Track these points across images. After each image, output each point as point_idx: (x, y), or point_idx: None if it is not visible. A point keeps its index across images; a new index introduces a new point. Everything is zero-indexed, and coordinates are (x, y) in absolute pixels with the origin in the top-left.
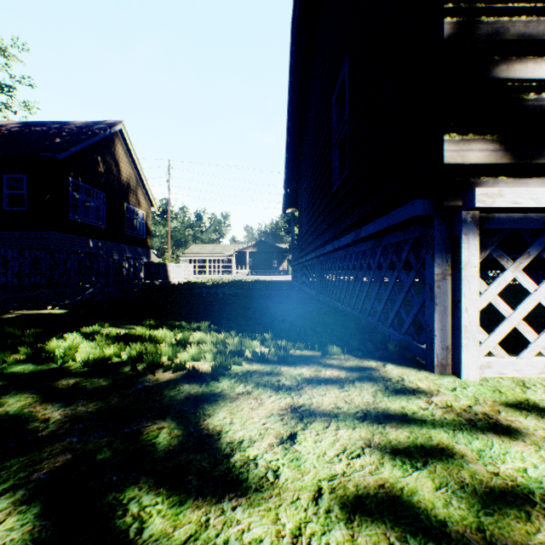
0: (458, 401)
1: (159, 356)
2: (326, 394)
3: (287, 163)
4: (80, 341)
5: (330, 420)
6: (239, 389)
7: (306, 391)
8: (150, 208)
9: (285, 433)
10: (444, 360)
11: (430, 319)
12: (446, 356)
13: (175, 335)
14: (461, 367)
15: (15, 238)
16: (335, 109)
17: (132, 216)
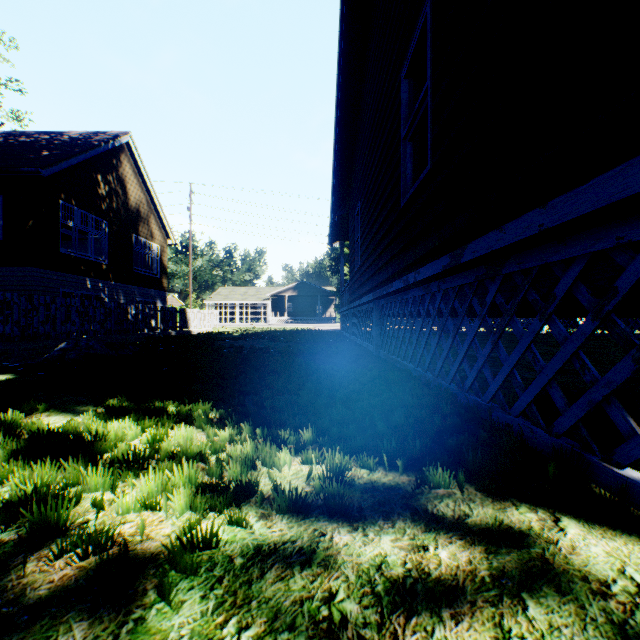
0: None
1: (65, 505)
2: None
3: (335, 180)
4: None
5: None
6: None
7: None
8: (166, 241)
9: None
10: None
11: None
12: None
13: (141, 434)
14: None
15: None
16: (406, 85)
17: (143, 251)
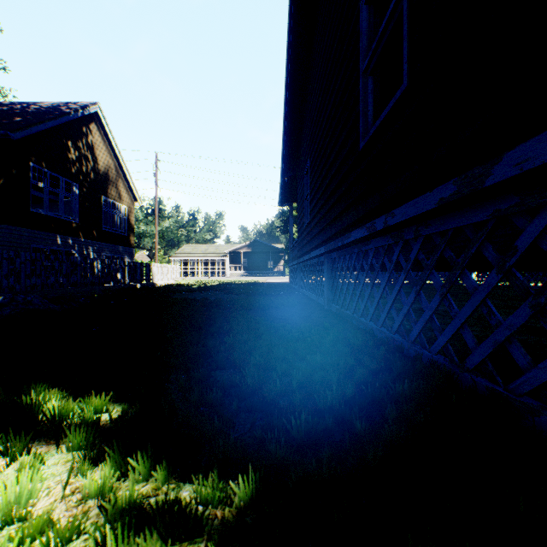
0: None
1: None
2: None
3: (285, 143)
4: None
5: None
6: None
7: None
8: (133, 202)
9: None
10: None
11: None
12: None
13: None
14: None
15: None
16: (367, 12)
17: (111, 211)
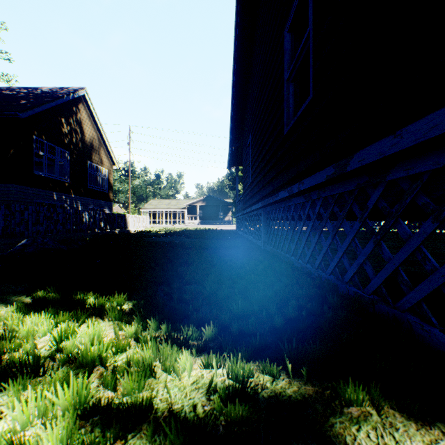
0: None
1: None
2: None
3: (232, 121)
4: None
5: None
6: None
7: None
8: (112, 166)
9: None
10: None
11: None
12: None
13: (51, 330)
14: None
15: None
16: (289, 38)
17: (95, 173)
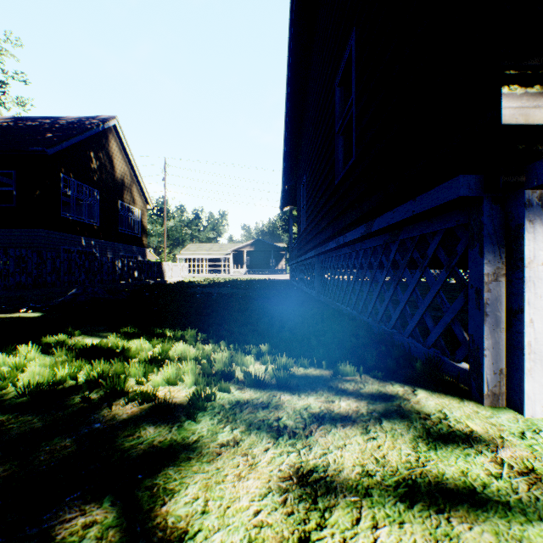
0: (540, 459)
1: (123, 380)
2: (346, 446)
3: (285, 158)
4: (35, 355)
5: (360, 503)
6: (223, 436)
7: (317, 439)
8: (145, 206)
9: (291, 539)
10: (496, 388)
11: (477, 334)
12: (500, 382)
13: (153, 347)
14: (525, 400)
15: (3, 235)
16: (339, 92)
17: (126, 214)
